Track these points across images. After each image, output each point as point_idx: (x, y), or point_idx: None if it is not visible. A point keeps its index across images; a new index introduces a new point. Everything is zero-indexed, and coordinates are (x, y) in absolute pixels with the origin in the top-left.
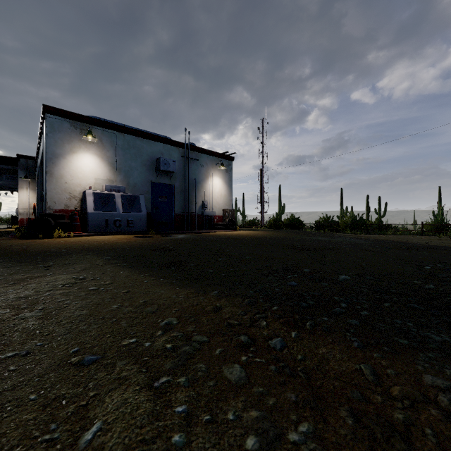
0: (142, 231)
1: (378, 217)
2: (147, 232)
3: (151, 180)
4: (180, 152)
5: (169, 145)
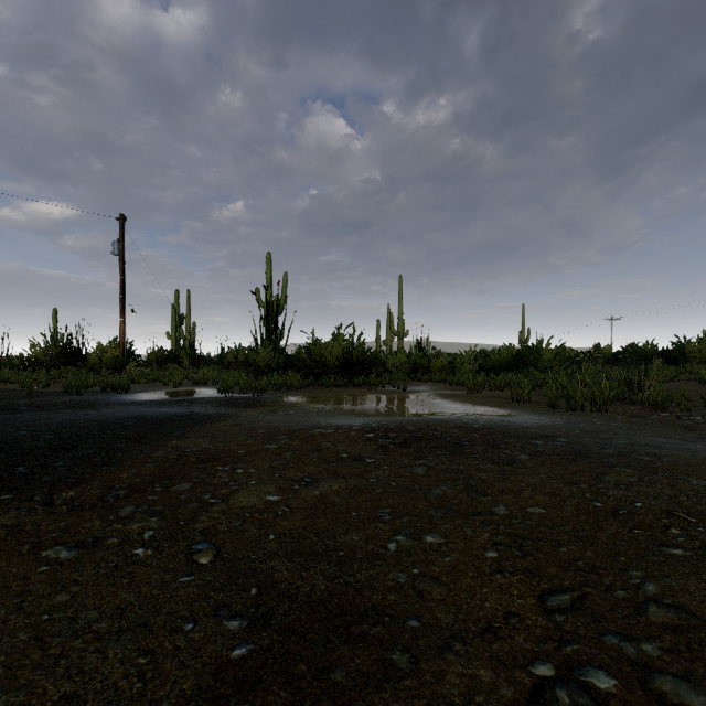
0: None
1: None
2: None
3: None
4: None
5: None
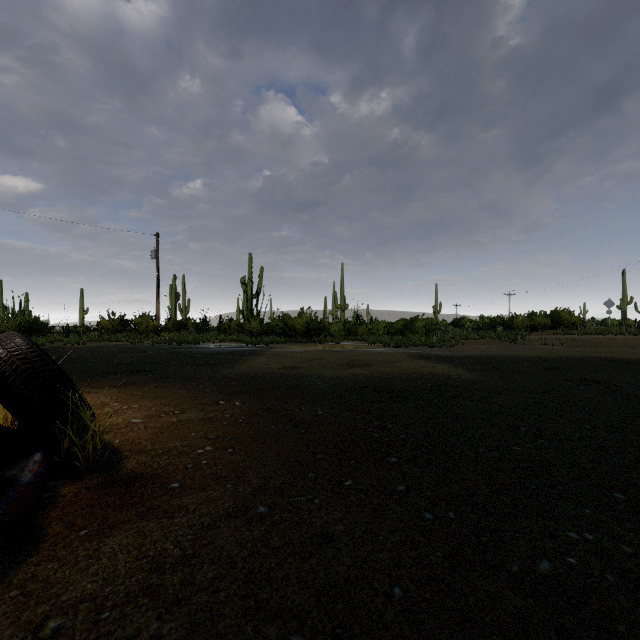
0: None
1: None
2: None
3: None
4: None
5: None
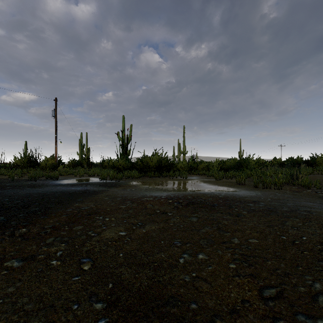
0: None
1: None
2: None
3: None
4: None
5: None
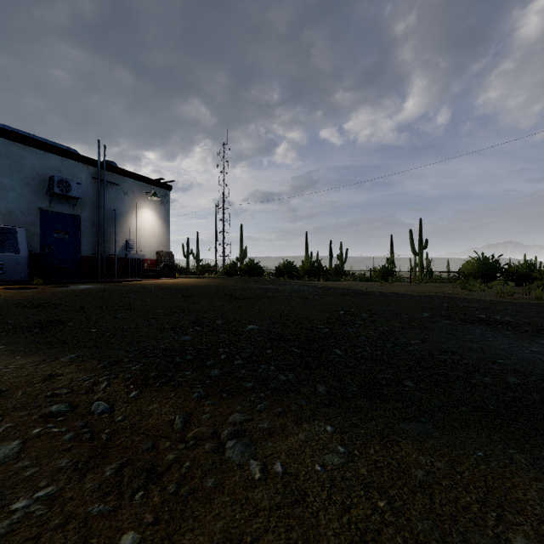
0: (21, 280)
1: (340, 263)
2: (30, 281)
3: (40, 207)
4: (90, 172)
5: (72, 160)
